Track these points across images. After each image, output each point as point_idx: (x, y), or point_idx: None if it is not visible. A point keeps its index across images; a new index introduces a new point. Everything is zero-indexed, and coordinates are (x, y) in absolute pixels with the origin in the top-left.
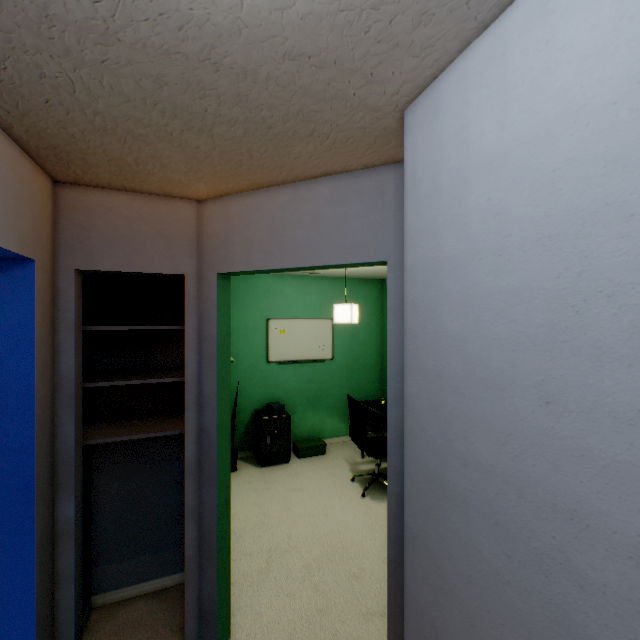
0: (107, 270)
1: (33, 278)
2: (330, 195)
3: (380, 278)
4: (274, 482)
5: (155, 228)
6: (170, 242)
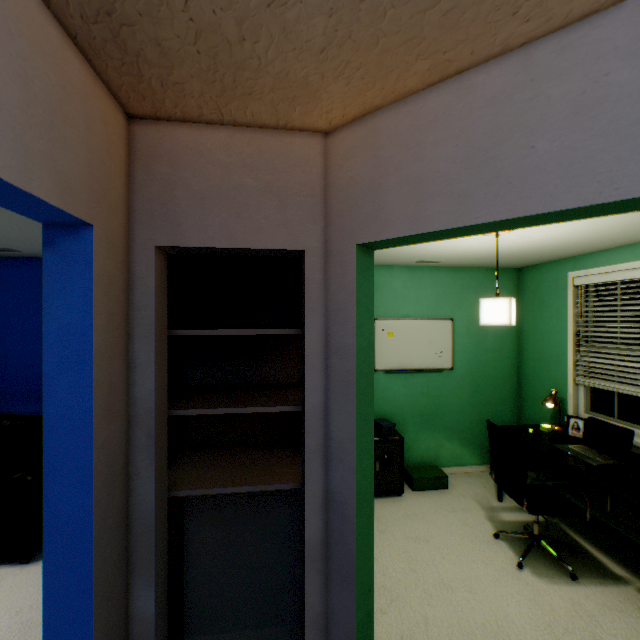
0: (197, 246)
1: (90, 255)
2: (633, 40)
3: (516, 266)
4: (388, 523)
5: (262, 179)
6: (284, 200)
